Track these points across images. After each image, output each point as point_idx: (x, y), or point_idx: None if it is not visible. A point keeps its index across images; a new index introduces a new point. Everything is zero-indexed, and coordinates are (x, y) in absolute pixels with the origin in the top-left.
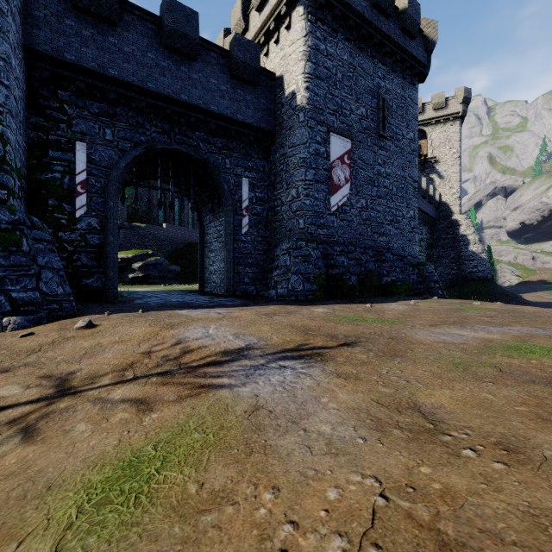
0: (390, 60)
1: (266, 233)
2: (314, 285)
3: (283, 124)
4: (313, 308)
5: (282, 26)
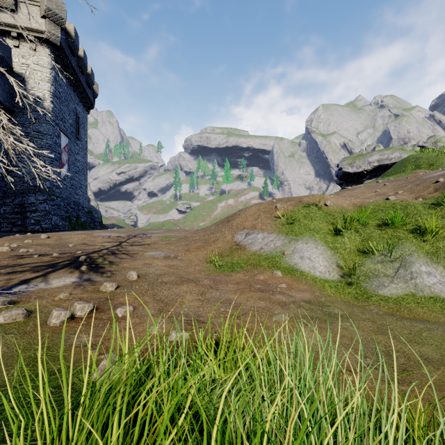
0: (80, 95)
1: (3, 183)
2: (67, 222)
3: (25, 111)
4: (93, 231)
5: (24, 41)
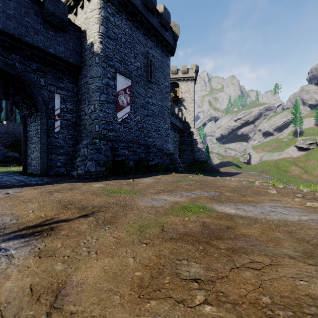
0: (155, 39)
1: (74, 132)
2: (103, 168)
3: (86, 62)
4: (94, 184)
5: None
